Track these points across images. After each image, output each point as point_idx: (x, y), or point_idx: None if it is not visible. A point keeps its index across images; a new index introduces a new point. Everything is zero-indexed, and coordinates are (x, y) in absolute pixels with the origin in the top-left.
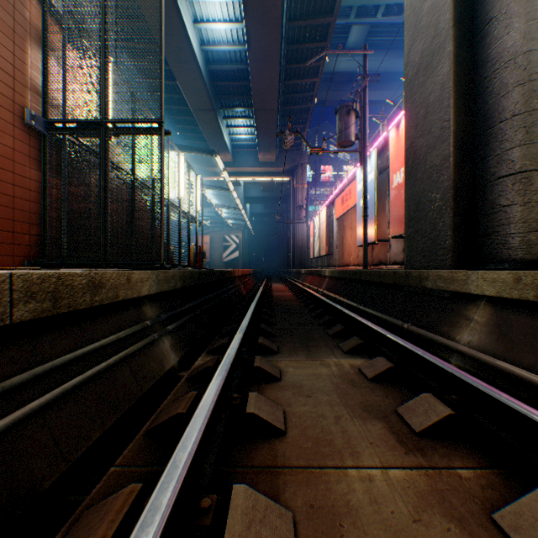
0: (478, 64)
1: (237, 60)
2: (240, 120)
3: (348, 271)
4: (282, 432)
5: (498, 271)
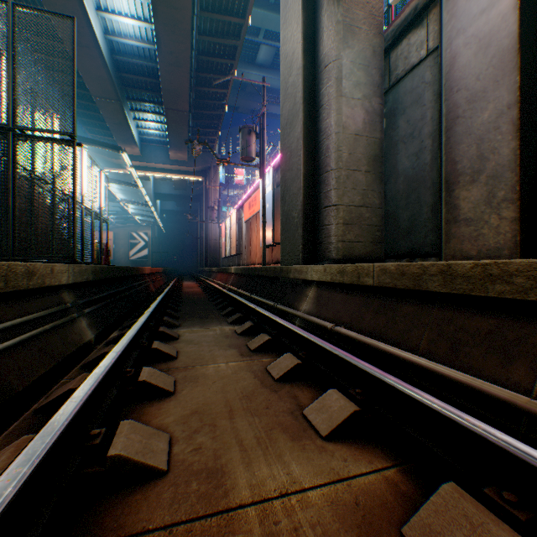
0: (317, 131)
1: (146, 57)
2: (150, 115)
3: (248, 268)
4: (175, 358)
5: (319, 265)
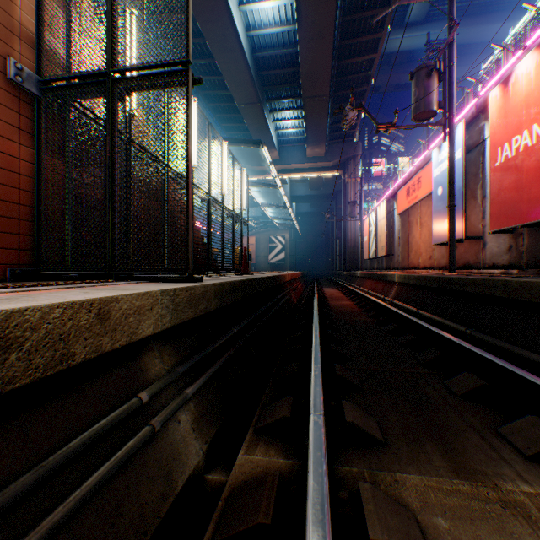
0: None
1: (285, 44)
2: (287, 112)
3: (435, 277)
4: None
5: None
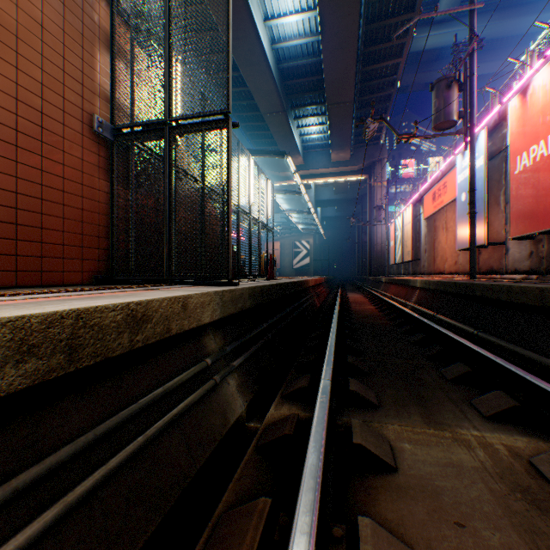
0: None
1: (309, 54)
2: (312, 119)
3: (452, 283)
4: None
5: None
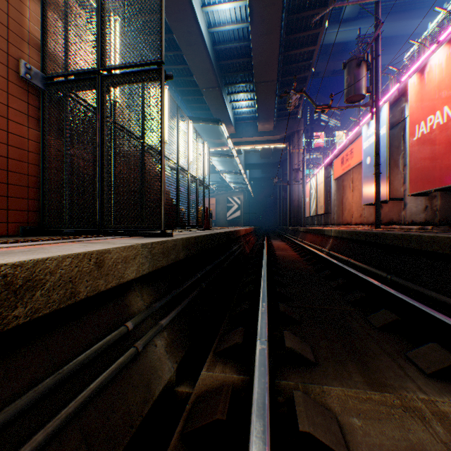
0: None
1: (240, 38)
2: (242, 95)
3: (363, 232)
4: None
5: None
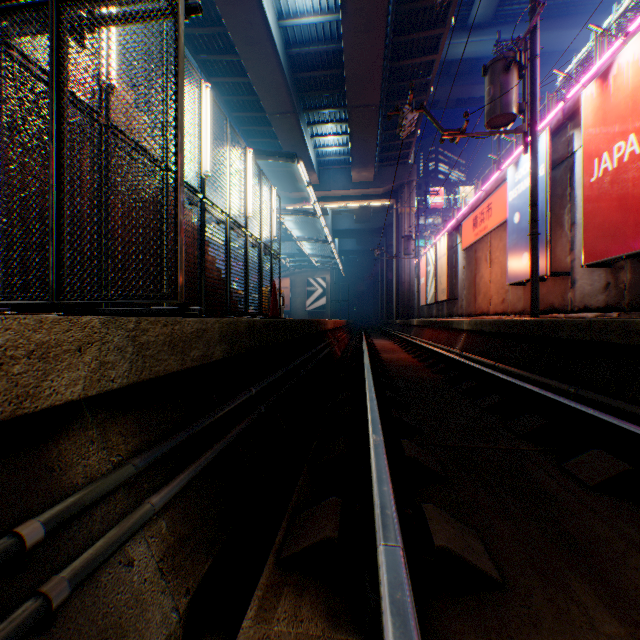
0: None
1: (326, 38)
2: (329, 126)
3: (519, 321)
4: None
5: None
